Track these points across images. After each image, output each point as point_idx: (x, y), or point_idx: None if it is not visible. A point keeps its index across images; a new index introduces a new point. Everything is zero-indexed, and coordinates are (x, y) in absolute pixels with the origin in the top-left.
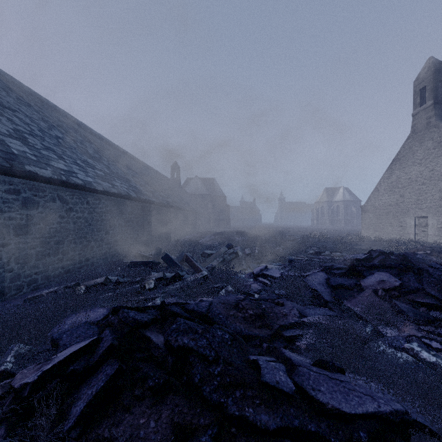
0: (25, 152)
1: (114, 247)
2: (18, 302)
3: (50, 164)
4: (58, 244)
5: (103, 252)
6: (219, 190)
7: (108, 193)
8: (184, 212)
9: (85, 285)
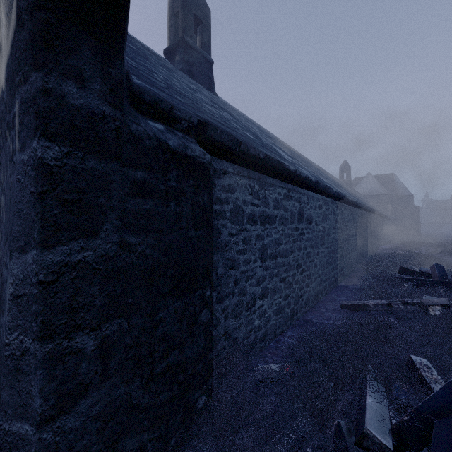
0: (310, 171)
1: (350, 257)
2: (333, 306)
3: (321, 179)
4: (332, 253)
5: (346, 262)
6: (403, 188)
7: (352, 202)
8: (379, 217)
9: (440, 306)
